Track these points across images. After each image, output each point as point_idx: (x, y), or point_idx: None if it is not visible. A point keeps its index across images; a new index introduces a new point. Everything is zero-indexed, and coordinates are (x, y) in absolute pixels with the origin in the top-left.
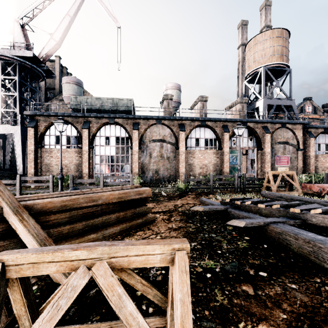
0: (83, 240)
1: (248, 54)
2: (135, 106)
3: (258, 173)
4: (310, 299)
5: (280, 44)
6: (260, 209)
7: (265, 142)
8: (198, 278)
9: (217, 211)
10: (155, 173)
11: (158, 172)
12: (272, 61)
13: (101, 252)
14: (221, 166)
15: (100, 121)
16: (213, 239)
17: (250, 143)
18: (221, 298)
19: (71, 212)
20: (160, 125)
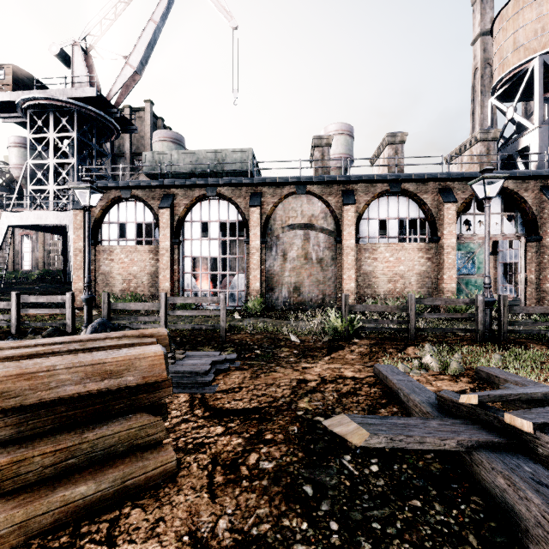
0: None
1: (501, 37)
2: (254, 161)
3: (527, 295)
4: None
5: None
6: None
7: (548, 221)
8: None
9: None
10: (293, 292)
11: (299, 289)
12: None
13: None
14: (437, 278)
15: (191, 193)
16: None
17: (509, 225)
18: None
19: None
20: (304, 196)
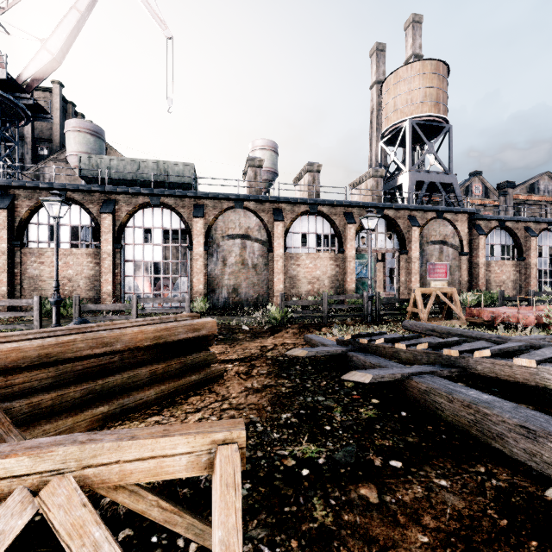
0: (82, 418)
1: (386, 98)
2: (197, 177)
3: (400, 292)
4: (468, 504)
5: (434, 85)
6: (398, 351)
7: (412, 241)
8: (286, 479)
9: (331, 356)
10: (232, 293)
11: (237, 290)
12: (423, 111)
13: (63, 459)
14: (343, 280)
15: (134, 200)
16: (319, 406)
17: (389, 242)
18: (322, 513)
19: (59, 367)
20: (241, 211)
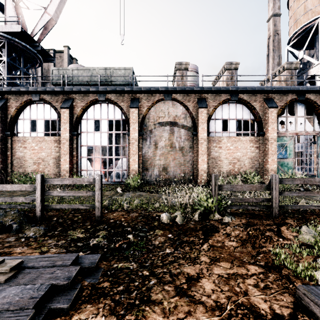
0: None
1: (295, 6)
2: (134, 75)
3: None
4: None
5: None
6: None
7: None
8: None
9: None
10: (162, 171)
11: (166, 169)
12: None
13: None
14: (263, 161)
15: (86, 98)
16: None
17: (309, 125)
18: None
19: None
20: (170, 102)
